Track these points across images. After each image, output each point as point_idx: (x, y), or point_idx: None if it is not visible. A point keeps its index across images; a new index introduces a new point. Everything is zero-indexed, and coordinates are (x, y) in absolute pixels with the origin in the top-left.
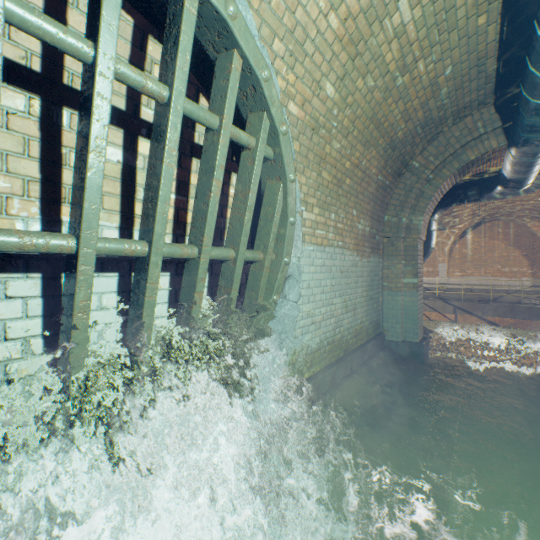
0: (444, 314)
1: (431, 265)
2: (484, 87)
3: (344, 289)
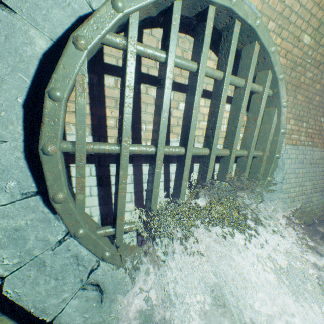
0: None
1: None
2: None
3: (313, 176)
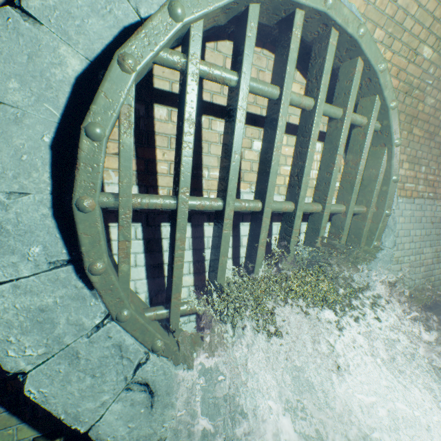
0: None
1: None
2: None
3: (435, 240)
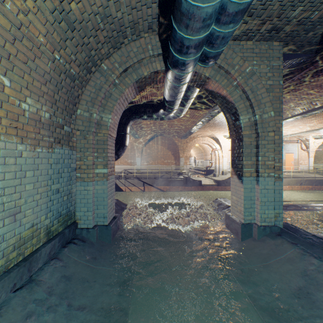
0: (139, 187)
1: (133, 158)
2: (152, 5)
3: None
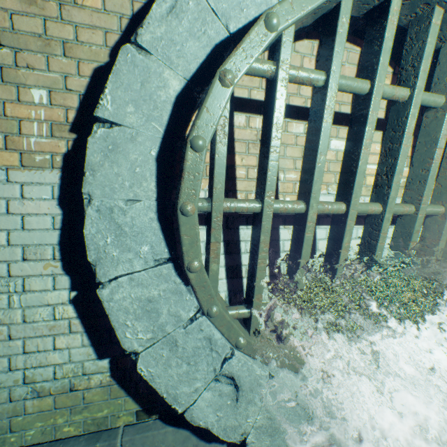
0: None
1: None
2: None
3: None
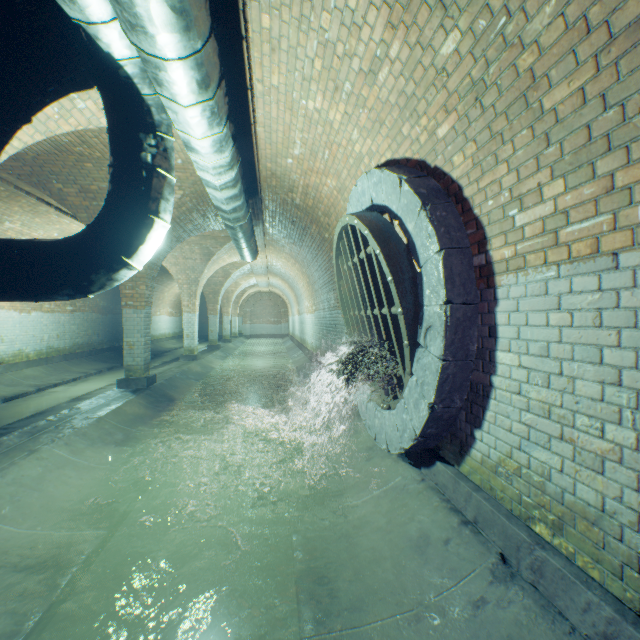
0: None
1: None
2: None
3: None
